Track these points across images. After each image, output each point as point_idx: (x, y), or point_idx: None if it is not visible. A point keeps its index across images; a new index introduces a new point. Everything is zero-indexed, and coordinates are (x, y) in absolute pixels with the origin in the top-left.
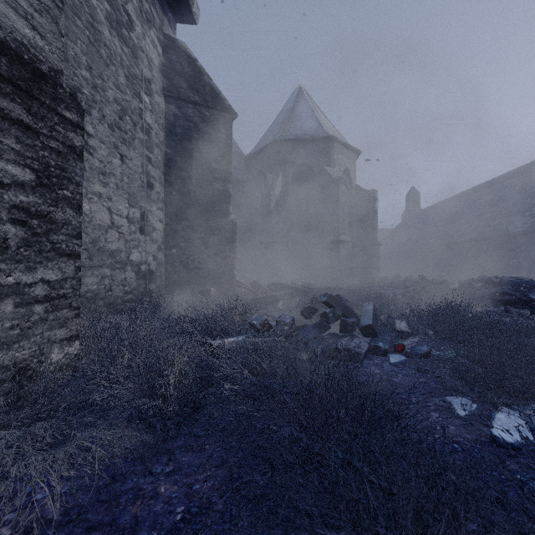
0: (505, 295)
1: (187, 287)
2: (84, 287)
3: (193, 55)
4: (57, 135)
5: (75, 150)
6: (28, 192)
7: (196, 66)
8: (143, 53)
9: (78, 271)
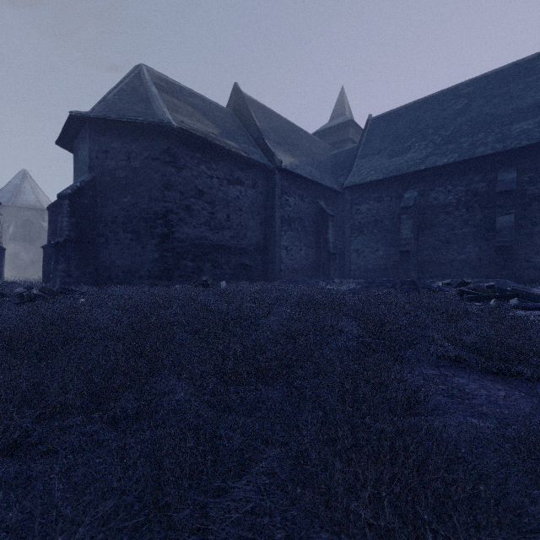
0: None
1: None
2: None
3: None
4: None
5: None
6: None
7: None
8: None
9: None
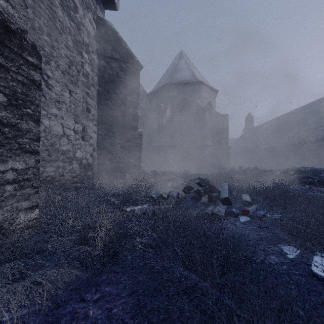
0: (308, 178)
1: (112, 173)
2: (46, 174)
3: (115, 29)
4: (22, 72)
5: (35, 82)
6: (2, 109)
7: (117, 36)
8: (84, 27)
9: (38, 163)
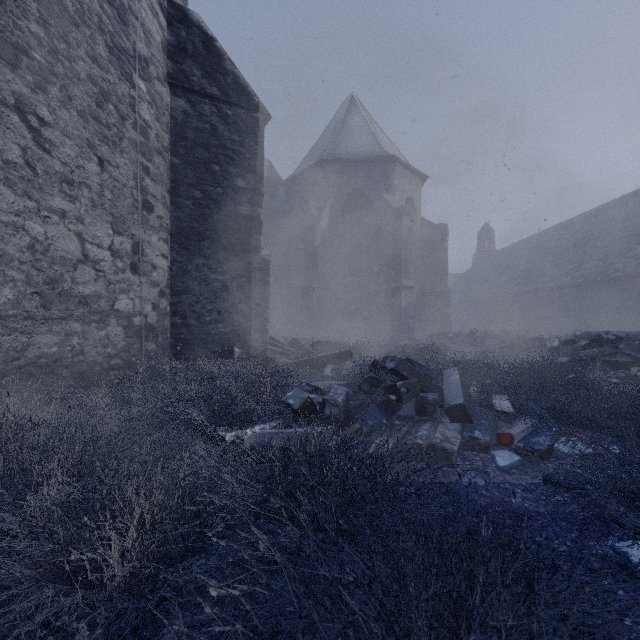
0: (623, 356)
1: (202, 346)
2: (35, 350)
3: (210, 32)
4: None
5: None
6: None
7: (215, 47)
8: (136, 20)
9: None
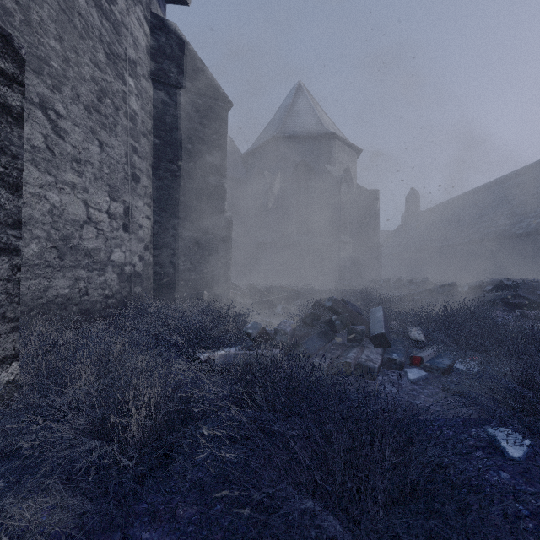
0: (519, 298)
1: (178, 290)
2: (53, 291)
3: (184, 37)
4: None
5: (10, 110)
6: None
7: (188, 49)
8: (127, 31)
9: (17, 271)
